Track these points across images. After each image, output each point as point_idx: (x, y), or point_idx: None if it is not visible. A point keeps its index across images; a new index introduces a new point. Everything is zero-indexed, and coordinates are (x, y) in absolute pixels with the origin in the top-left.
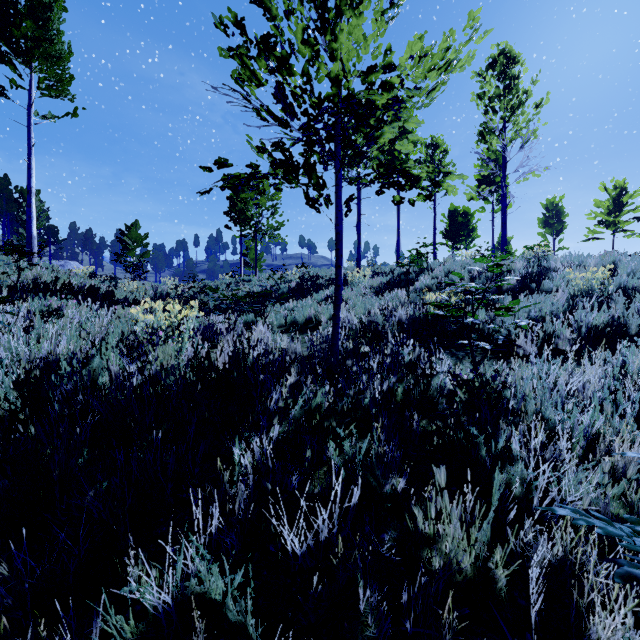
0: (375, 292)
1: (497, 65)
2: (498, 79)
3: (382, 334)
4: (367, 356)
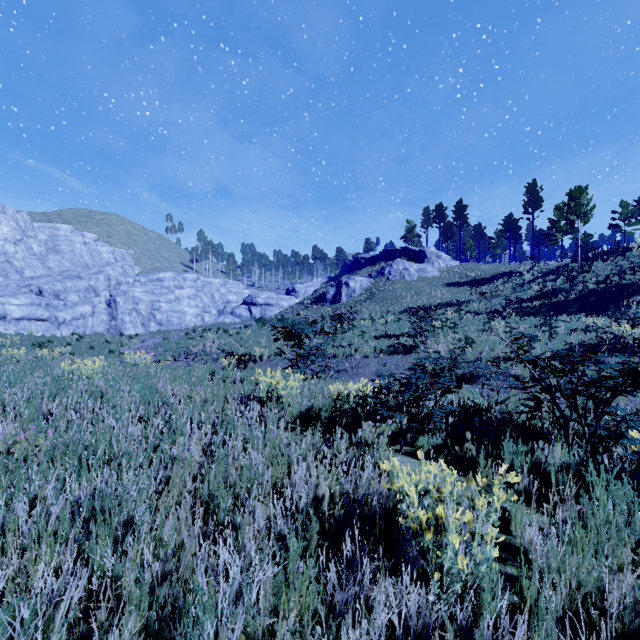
0: None
1: None
2: None
3: None
4: None
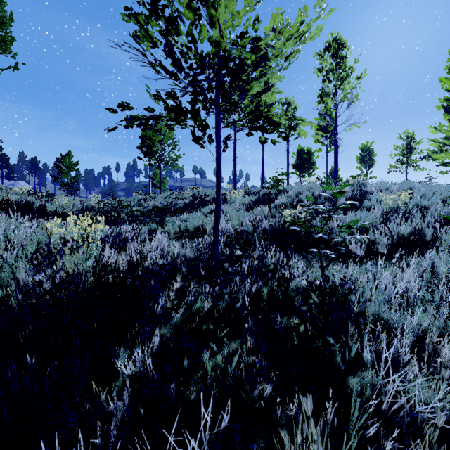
0: (246, 207)
1: (331, 48)
2: (332, 58)
3: (251, 242)
4: (240, 259)
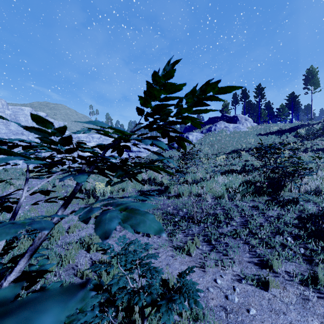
0: None
1: None
2: None
3: None
4: None
